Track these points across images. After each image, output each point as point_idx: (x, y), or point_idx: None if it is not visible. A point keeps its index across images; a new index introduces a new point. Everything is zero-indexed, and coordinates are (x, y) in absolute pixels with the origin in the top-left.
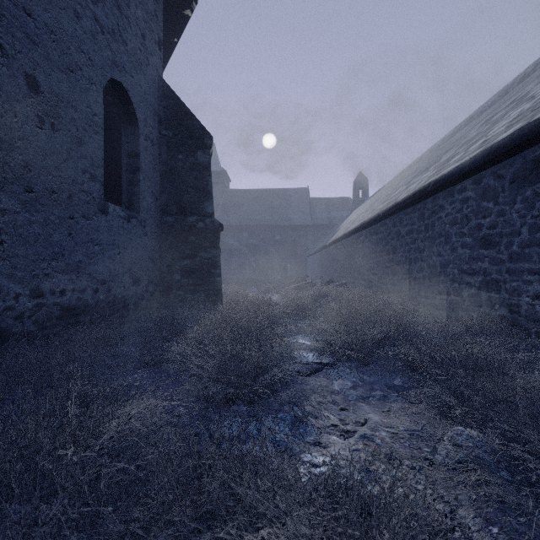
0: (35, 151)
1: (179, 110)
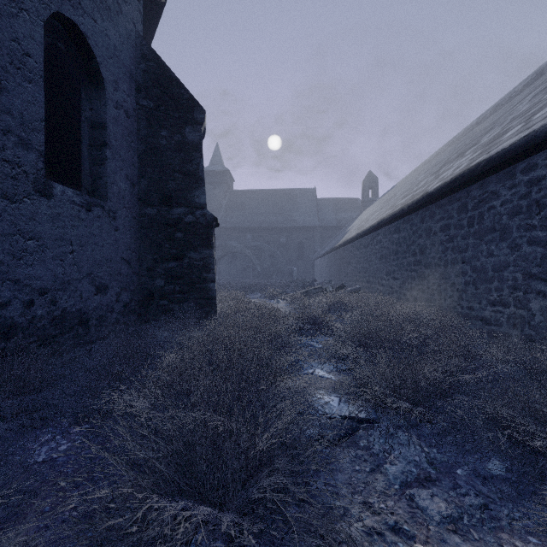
0: None
1: (162, 76)
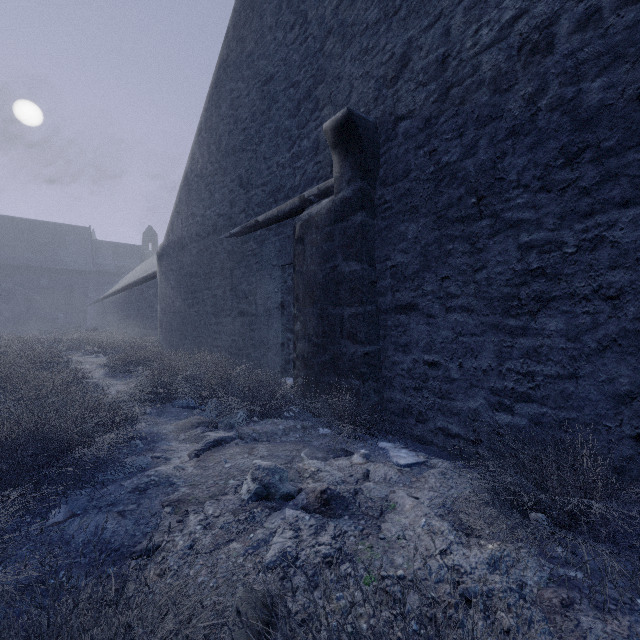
0: None
1: None
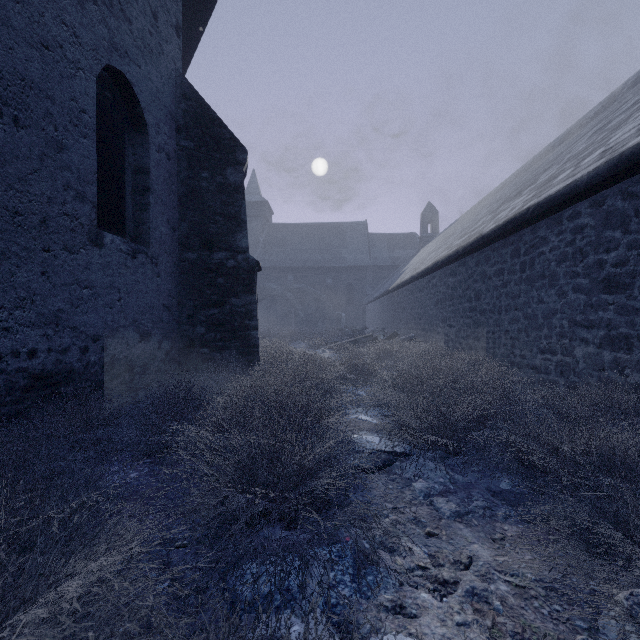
0: None
1: (203, 115)
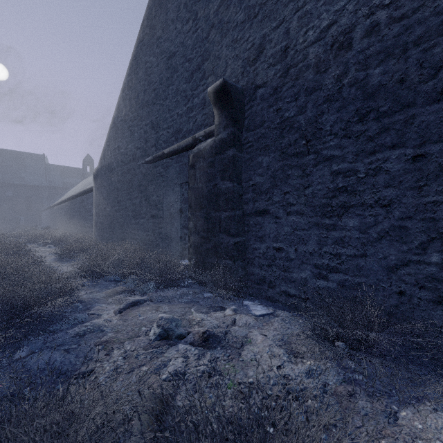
0: None
1: None
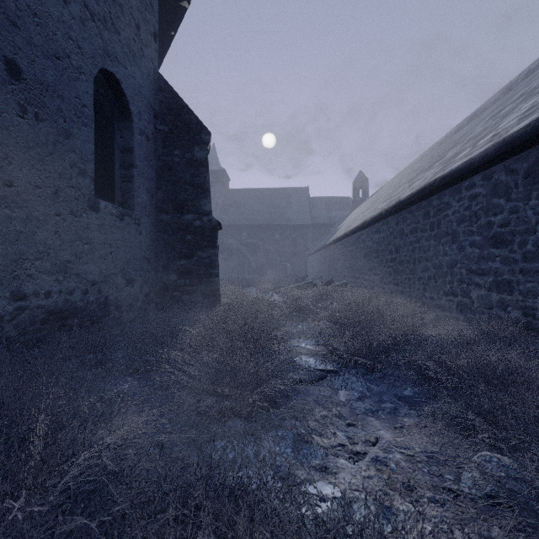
0: (16, 142)
1: (175, 105)
